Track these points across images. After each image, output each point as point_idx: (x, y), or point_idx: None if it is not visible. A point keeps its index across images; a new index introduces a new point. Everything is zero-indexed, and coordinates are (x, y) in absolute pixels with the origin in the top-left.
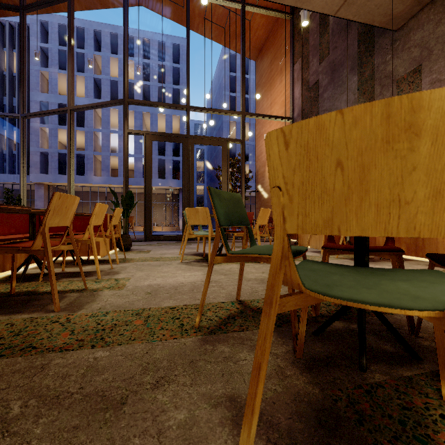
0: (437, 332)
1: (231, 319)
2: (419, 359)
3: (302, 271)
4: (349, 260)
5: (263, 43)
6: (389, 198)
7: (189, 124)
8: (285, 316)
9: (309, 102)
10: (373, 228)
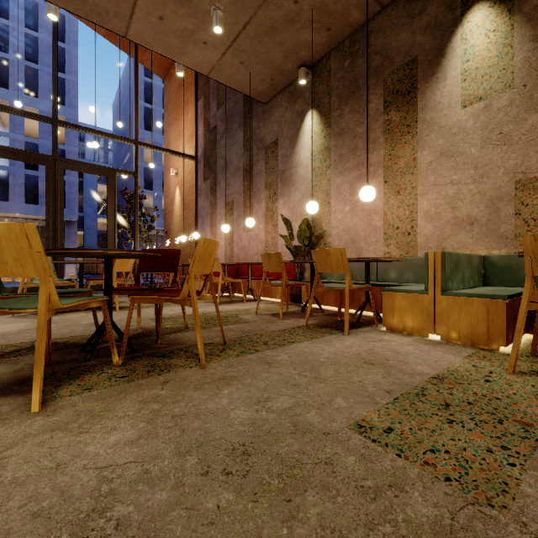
0: (107, 329)
1: (15, 351)
2: (135, 352)
3: (11, 299)
4: (212, 303)
5: (170, 62)
6: (0, 261)
7: (56, 142)
8: (73, 344)
9: (210, 145)
10: (0, 273)
